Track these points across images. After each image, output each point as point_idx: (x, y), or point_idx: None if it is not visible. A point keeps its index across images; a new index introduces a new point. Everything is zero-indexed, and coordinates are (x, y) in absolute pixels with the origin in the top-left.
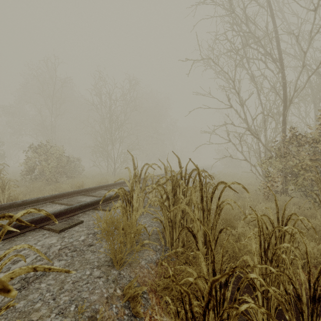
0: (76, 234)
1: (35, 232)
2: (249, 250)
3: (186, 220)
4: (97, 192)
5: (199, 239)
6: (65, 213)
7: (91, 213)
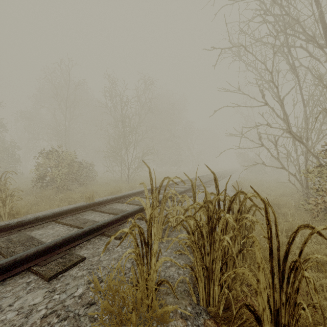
0: (72, 285)
1: (17, 278)
2: (326, 316)
3: (225, 263)
4: (107, 207)
5: (266, 323)
6: (63, 245)
7: (97, 241)
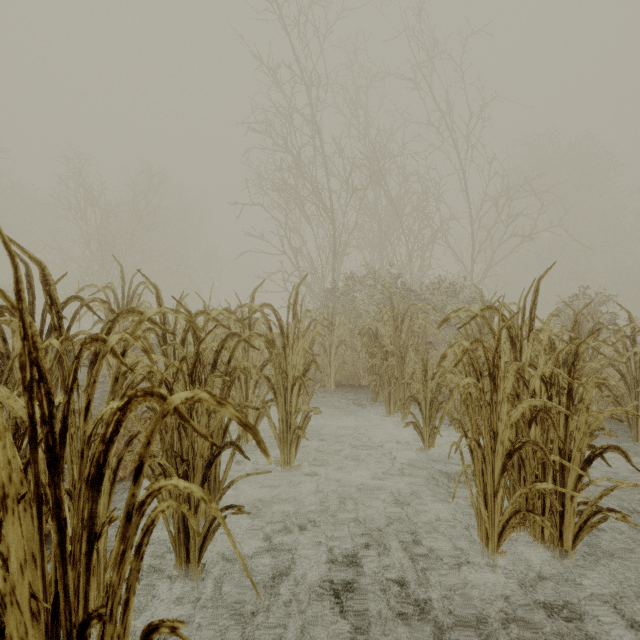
0: None
1: None
2: None
3: None
4: None
5: None
6: None
7: None
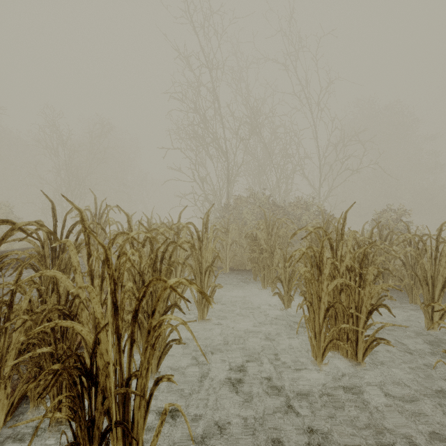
0: None
1: None
2: None
3: None
4: None
5: None
6: None
7: None
